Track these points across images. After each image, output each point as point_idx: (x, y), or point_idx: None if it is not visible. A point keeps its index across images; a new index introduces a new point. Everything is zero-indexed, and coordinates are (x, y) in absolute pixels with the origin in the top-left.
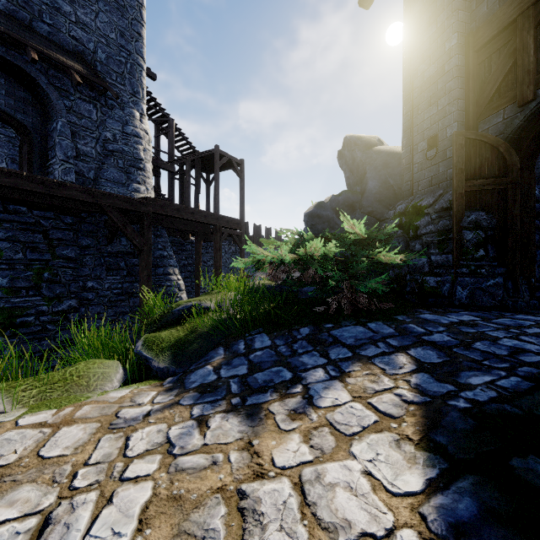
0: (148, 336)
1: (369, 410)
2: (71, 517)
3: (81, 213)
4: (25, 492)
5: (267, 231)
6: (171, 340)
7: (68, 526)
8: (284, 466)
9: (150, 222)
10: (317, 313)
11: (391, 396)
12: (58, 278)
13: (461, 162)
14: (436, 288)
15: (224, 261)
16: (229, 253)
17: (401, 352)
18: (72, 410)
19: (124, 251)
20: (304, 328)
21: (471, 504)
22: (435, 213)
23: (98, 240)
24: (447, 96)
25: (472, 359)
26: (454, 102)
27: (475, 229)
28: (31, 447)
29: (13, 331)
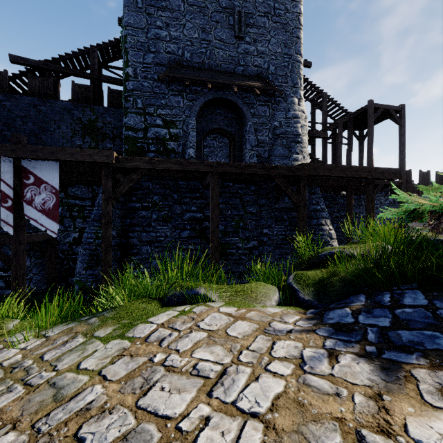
0: (298, 272)
1: None
2: (235, 376)
3: (259, 182)
4: (218, 349)
5: (440, 176)
6: (315, 279)
7: (233, 381)
8: (421, 441)
9: (305, 183)
10: None
11: None
12: (247, 227)
13: None
14: None
15: (378, 212)
16: (384, 204)
17: None
18: (245, 311)
19: (286, 207)
20: None
21: None
22: None
23: (269, 200)
24: None
25: None
26: None
27: None
28: (223, 325)
29: (226, 257)
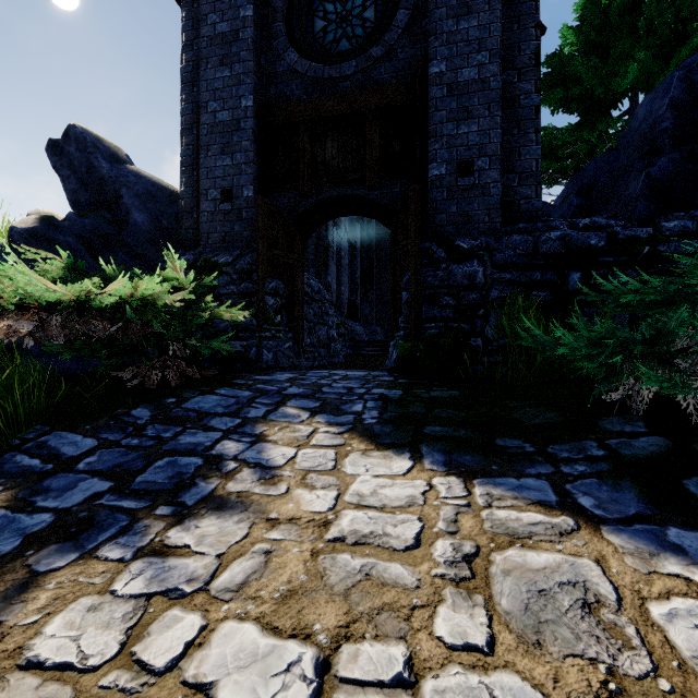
0: None
1: (322, 449)
2: None
3: None
4: None
5: None
6: None
7: None
8: (330, 508)
9: None
10: (130, 390)
11: (322, 435)
12: None
13: (265, 228)
14: (243, 353)
15: None
16: None
17: (283, 406)
18: None
19: None
20: (137, 409)
21: (438, 453)
22: (236, 274)
23: None
24: (244, 155)
25: (336, 399)
26: (251, 165)
27: (275, 296)
28: None
29: None
